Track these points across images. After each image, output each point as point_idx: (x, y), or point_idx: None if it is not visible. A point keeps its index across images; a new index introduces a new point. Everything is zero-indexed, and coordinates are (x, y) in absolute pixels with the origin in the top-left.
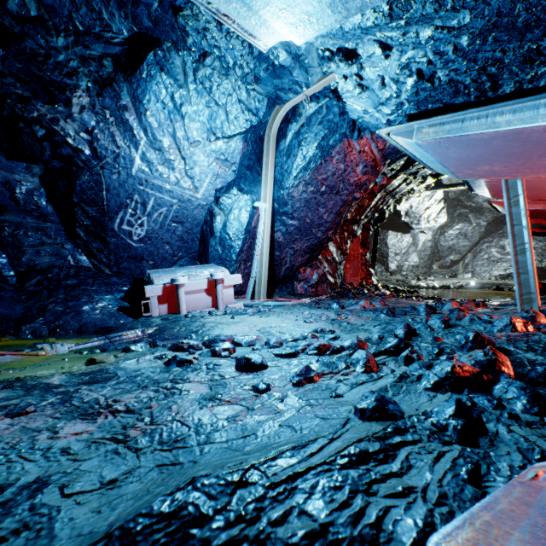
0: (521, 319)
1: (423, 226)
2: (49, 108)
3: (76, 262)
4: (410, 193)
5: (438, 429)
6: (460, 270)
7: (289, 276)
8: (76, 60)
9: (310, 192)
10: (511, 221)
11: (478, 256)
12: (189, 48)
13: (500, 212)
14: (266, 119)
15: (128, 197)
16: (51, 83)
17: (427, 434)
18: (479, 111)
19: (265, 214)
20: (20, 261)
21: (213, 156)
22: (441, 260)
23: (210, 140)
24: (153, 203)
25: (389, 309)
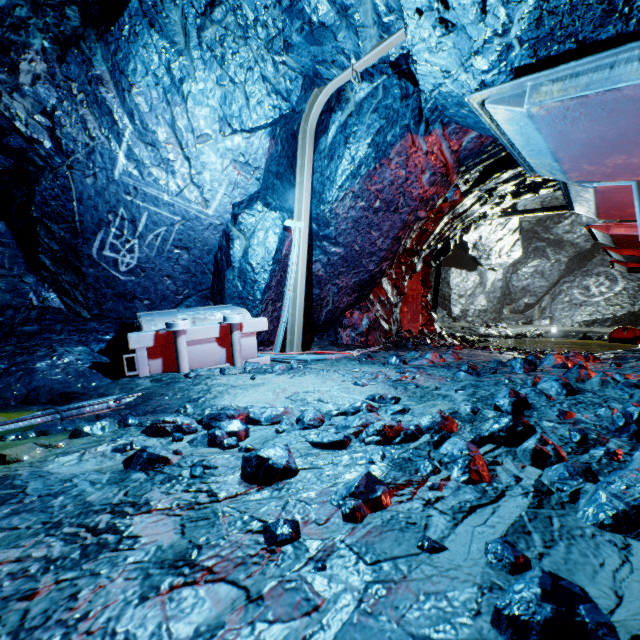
0: None
1: (494, 262)
2: None
3: (41, 301)
4: (482, 218)
5: None
6: (535, 316)
7: (332, 322)
8: (25, 7)
9: (360, 208)
10: None
11: (557, 298)
12: None
13: (597, 240)
14: (301, 106)
15: (110, 211)
16: None
17: None
18: None
19: (300, 236)
20: None
21: (229, 157)
22: (513, 304)
23: (224, 134)
24: (146, 220)
25: (469, 364)
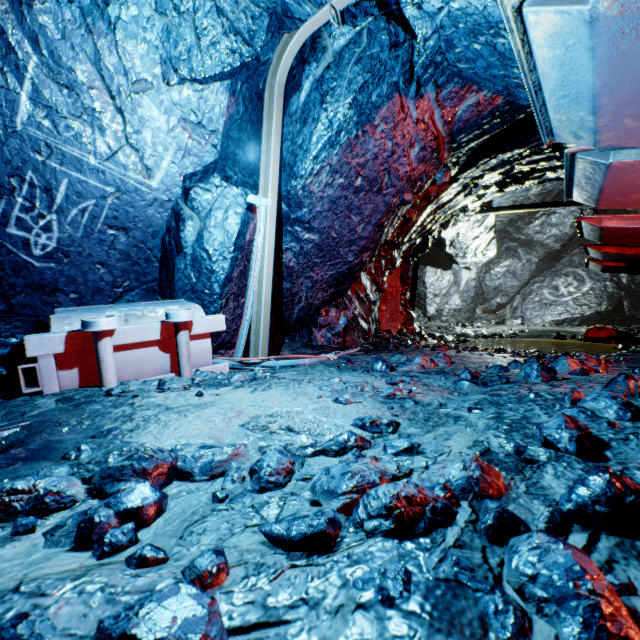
0: None
1: (469, 260)
2: None
3: None
4: (463, 212)
5: None
6: (507, 315)
7: (305, 321)
8: None
9: (339, 186)
10: None
11: (528, 298)
12: None
13: (581, 236)
14: (267, 55)
15: (12, 174)
16: None
17: None
18: None
19: (266, 216)
20: None
21: (177, 114)
22: (486, 303)
23: (168, 82)
24: (66, 190)
25: (471, 371)
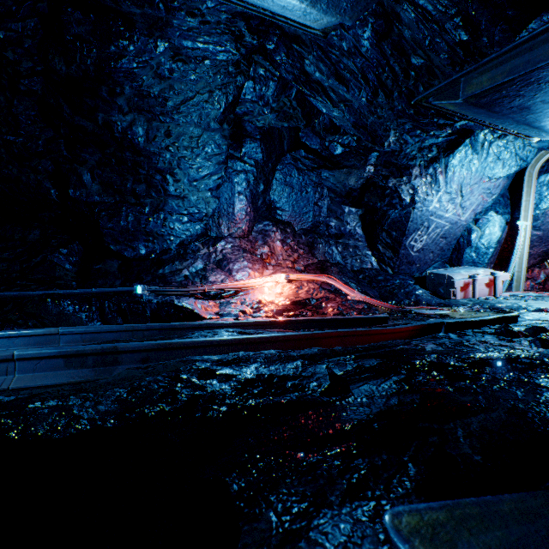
0: None
1: None
2: (398, 180)
3: (372, 266)
4: None
5: None
6: None
7: None
8: (415, 151)
9: None
10: None
11: None
12: (495, 132)
13: None
14: (530, 161)
15: (420, 224)
16: (401, 165)
17: None
18: None
19: (526, 230)
20: (346, 266)
21: (481, 192)
22: None
23: (483, 182)
24: (433, 226)
25: None
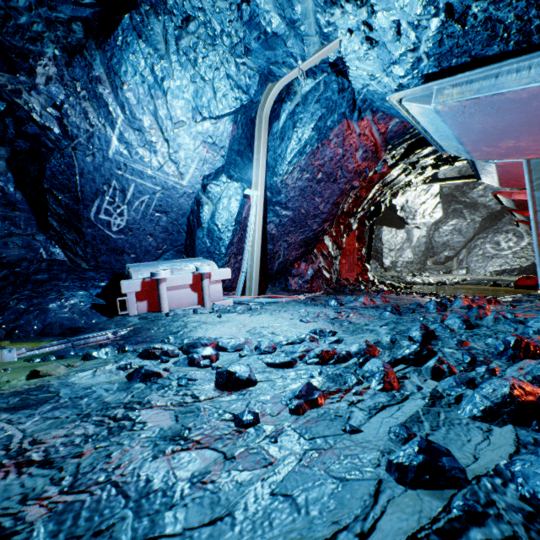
0: None
1: (418, 221)
2: (9, 78)
3: (49, 255)
4: (408, 185)
5: (537, 510)
6: (454, 267)
7: (283, 271)
8: (40, 24)
9: (306, 179)
10: (534, 206)
11: (472, 252)
12: (170, 11)
13: (502, 204)
14: (258, 98)
15: (105, 183)
16: (11, 48)
17: (522, 522)
18: (520, 61)
19: (257, 203)
20: None
21: (200, 139)
22: (435, 256)
23: (196, 120)
24: (133, 190)
25: (393, 306)
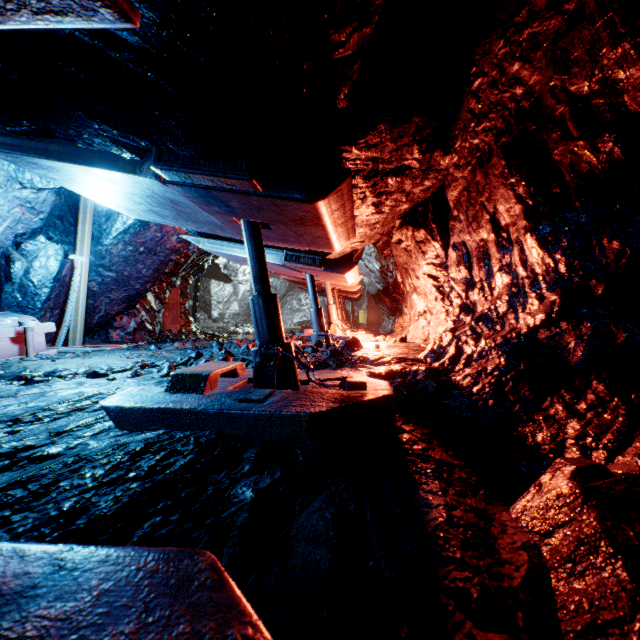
0: (253, 344)
1: (241, 279)
2: None
3: None
4: None
5: None
6: None
7: (104, 324)
8: None
9: (130, 251)
10: None
11: (285, 306)
12: None
13: None
14: None
15: None
16: None
17: None
18: (229, 244)
19: (83, 267)
20: None
21: (17, 202)
22: None
23: (15, 187)
24: None
25: (195, 347)
